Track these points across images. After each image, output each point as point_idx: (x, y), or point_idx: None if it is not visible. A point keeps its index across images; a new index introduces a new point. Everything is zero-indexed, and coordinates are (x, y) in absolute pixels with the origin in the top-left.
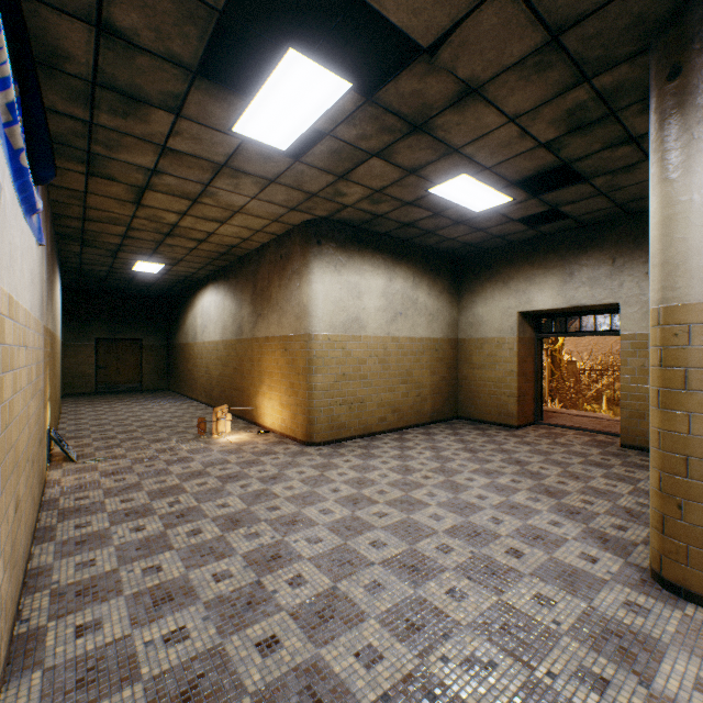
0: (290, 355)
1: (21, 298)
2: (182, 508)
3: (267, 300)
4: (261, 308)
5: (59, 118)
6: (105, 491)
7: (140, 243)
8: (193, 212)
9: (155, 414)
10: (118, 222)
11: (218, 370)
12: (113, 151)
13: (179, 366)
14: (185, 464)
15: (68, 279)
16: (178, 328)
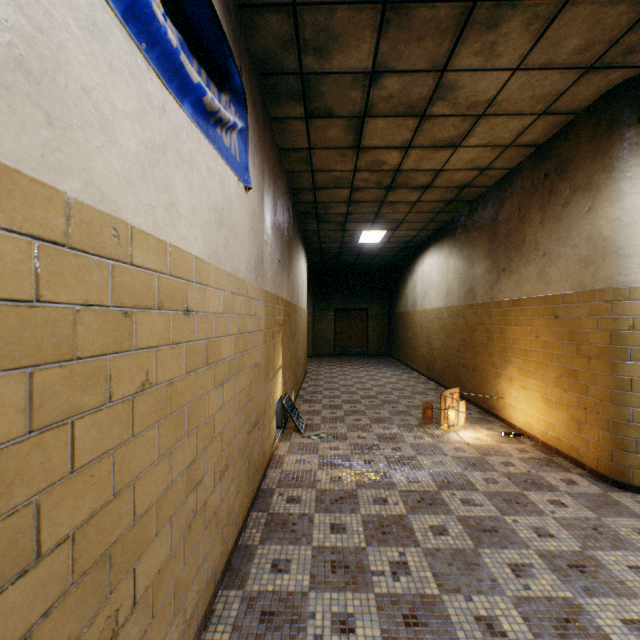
0: (565, 325)
1: (142, 219)
2: (412, 590)
3: (515, 247)
4: (505, 259)
5: (262, 19)
6: (317, 496)
7: (362, 207)
8: (418, 139)
9: (377, 383)
10: (341, 184)
11: (439, 341)
12: (324, 56)
13: (398, 334)
14: (409, 471)
15: (314, 260)
16: (397, 297)
